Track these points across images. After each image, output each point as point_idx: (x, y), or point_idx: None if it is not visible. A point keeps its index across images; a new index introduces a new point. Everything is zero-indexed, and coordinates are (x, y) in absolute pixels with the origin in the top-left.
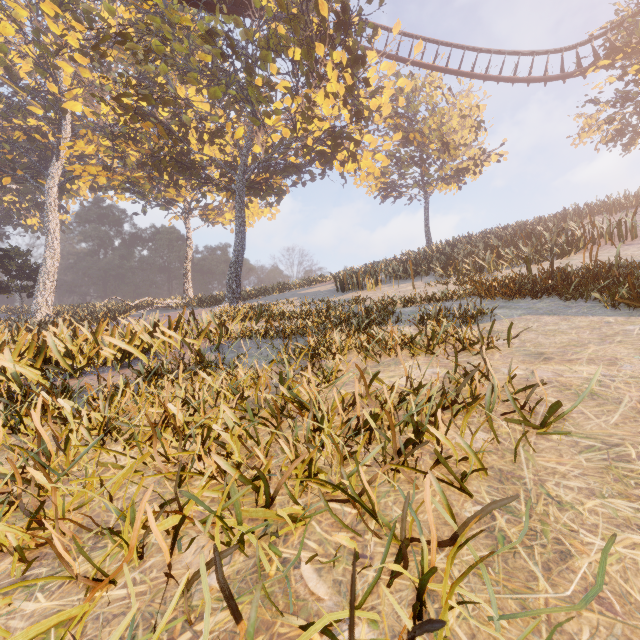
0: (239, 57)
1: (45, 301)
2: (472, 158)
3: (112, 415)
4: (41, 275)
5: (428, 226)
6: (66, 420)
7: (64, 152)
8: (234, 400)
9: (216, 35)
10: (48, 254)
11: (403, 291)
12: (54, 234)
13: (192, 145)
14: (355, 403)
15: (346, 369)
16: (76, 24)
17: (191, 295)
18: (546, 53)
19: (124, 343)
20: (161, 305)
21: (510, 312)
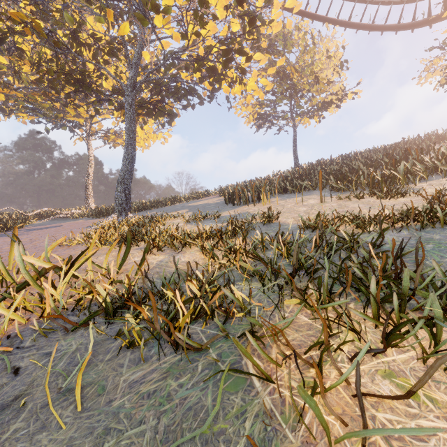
0: None
1: None
2: (335, 93)
3: None
4: None
5: (296, 150)
6: None
7: None
8: None
9: None
10: None
11: (310, 205)
12: None
13: (90, 69)
14: None
15: None
16: None
17: (92, 206)
18: (402, 2)
19: None
20: (64, 215)
21: None
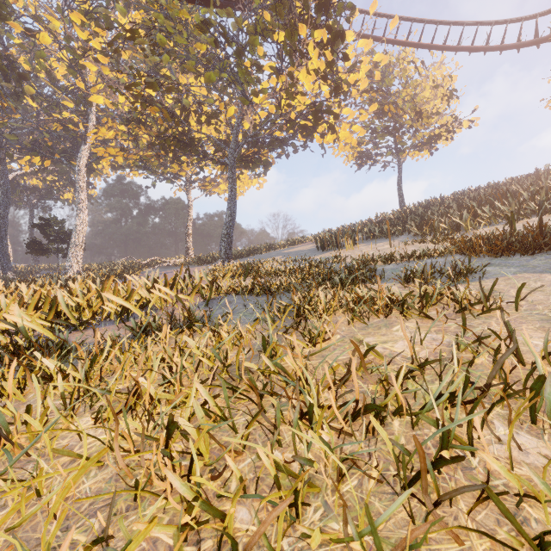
0: (230, 43)
1: (76, 260)
2: (444, 125)
3: (82, 384)
4: (73, 239)
5: (401, 190)
6: (51, 380)
7: (90, 138)
8: (216, 363)
9: (210, 25)
10: (78, 222)
11: (380, 249)
12: (83, 205)
13: (192, 127)
14: (348, 378)
15: (333, 332)
16: (98, 29)
17: (192, 255)
18: (520, 20)
19: (121, 299)
20: (167, 263)
21: (502, 270)
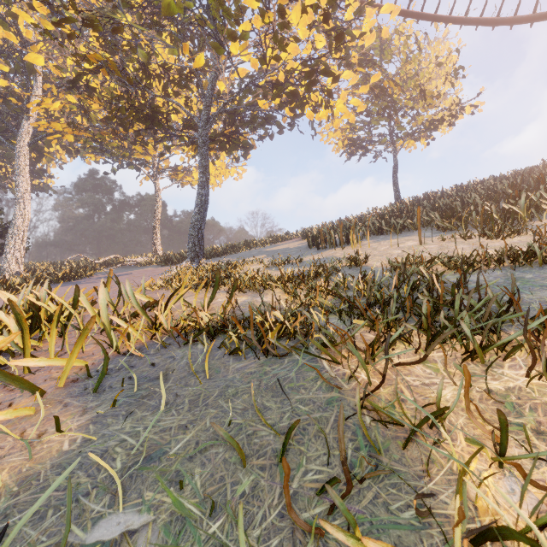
0: None
1: (14, 259)
2: (447, 108)
3: None
4: (10, 233)
5: (397, 182)
6: None
7: (34, 112)
8: None
9: None
10: (18, 212)
11: (406, 247)
12: (24, 192)
13: (158, 102)
14: None
15: None
16: None
17: (160, 252)
18: None
19: None
20: (131, 262)
21: None
